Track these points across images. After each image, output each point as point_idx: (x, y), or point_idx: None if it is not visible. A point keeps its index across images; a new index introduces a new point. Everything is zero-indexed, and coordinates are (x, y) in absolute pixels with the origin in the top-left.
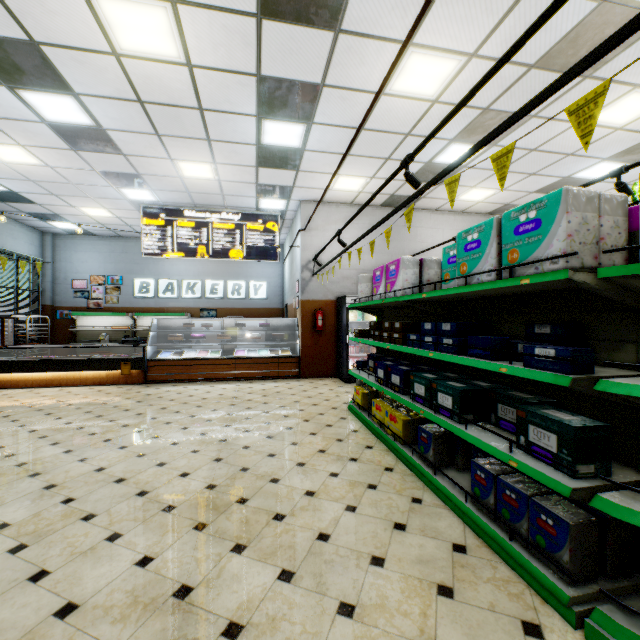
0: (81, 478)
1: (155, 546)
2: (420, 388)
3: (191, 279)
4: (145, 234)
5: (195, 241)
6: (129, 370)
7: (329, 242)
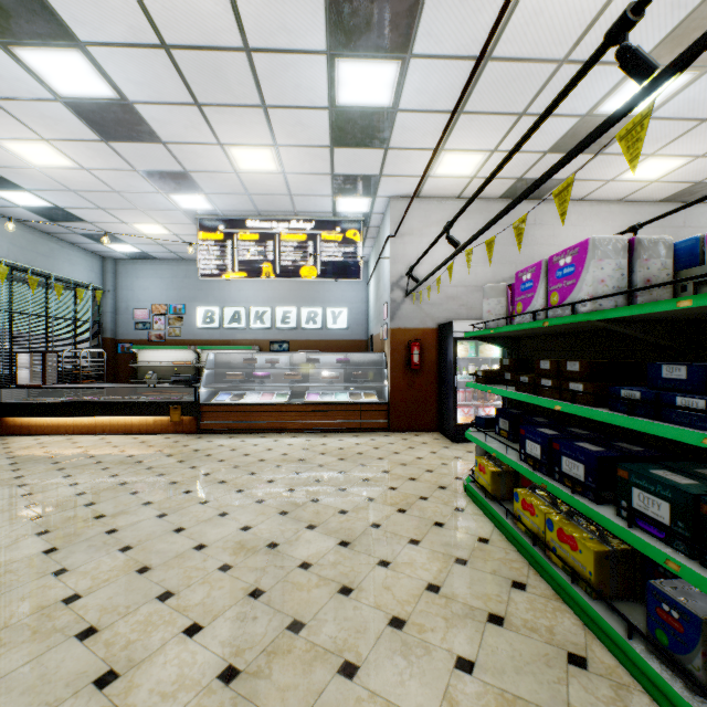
0: (33, 619)
1: None
2: (653, 503)
3: (260, 306)
4: (201, 251)
5: (259, 257)
6: (179, 416)
7: (431, 244)
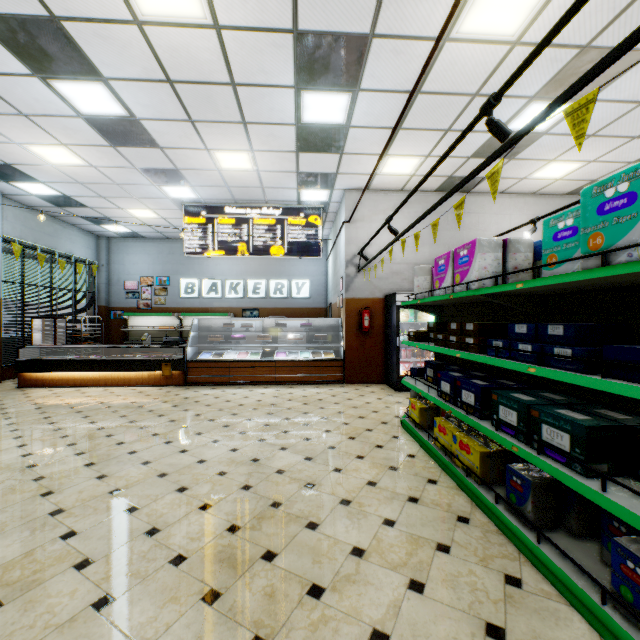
0: (92, 502)
1: (148, 626)
2: (509, 414)
3: (234, 279)
4: (187, 233)
5: (235, 238)
6: (169, 371)
7: (377, 231)
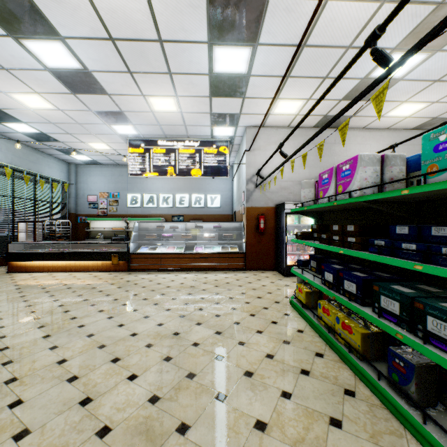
0: (41, 372)
1: None
2: (391, 303)
3: (166, 193)
4: (130, 160)
5: (166, 163)
6: (117, 261)
7: (271, 156)
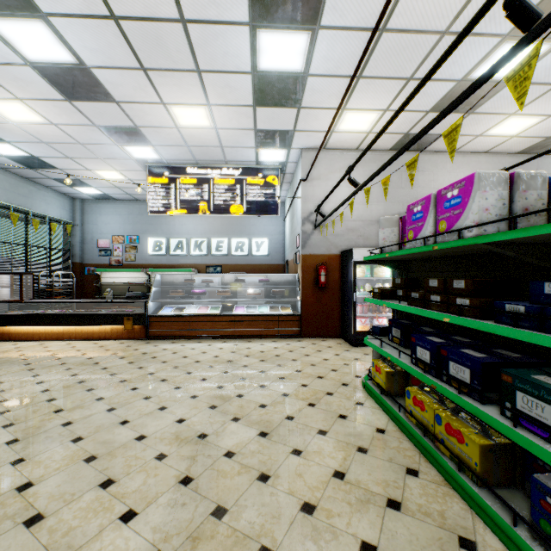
0: None
1: None
2: (537, 406)
3: (198, 237)
4: (150, 192)
5: (197, 198)
6: (131, 325)
7: (336, 185)
